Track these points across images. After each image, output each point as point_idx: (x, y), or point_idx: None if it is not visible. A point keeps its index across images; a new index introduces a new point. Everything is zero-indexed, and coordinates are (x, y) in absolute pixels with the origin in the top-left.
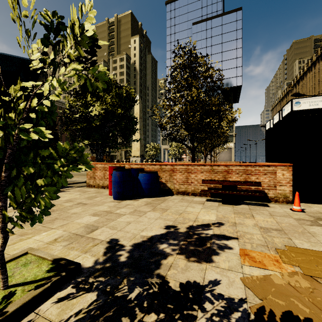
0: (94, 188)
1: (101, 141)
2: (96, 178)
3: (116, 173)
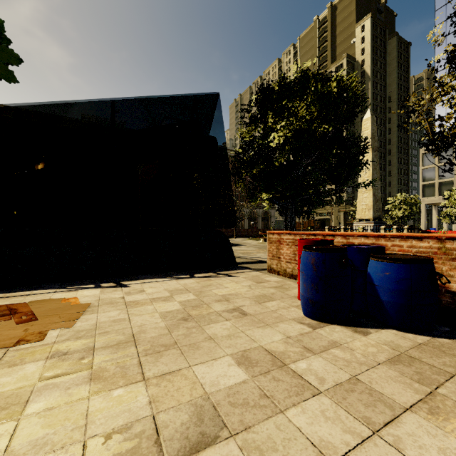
0: (278, 277)
1: (289, 192)
2: (281, 259)
3: (309, 256)
